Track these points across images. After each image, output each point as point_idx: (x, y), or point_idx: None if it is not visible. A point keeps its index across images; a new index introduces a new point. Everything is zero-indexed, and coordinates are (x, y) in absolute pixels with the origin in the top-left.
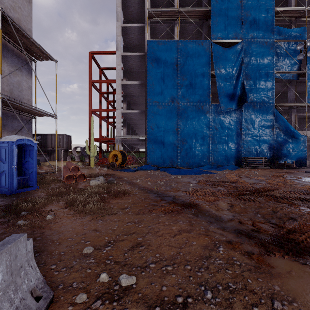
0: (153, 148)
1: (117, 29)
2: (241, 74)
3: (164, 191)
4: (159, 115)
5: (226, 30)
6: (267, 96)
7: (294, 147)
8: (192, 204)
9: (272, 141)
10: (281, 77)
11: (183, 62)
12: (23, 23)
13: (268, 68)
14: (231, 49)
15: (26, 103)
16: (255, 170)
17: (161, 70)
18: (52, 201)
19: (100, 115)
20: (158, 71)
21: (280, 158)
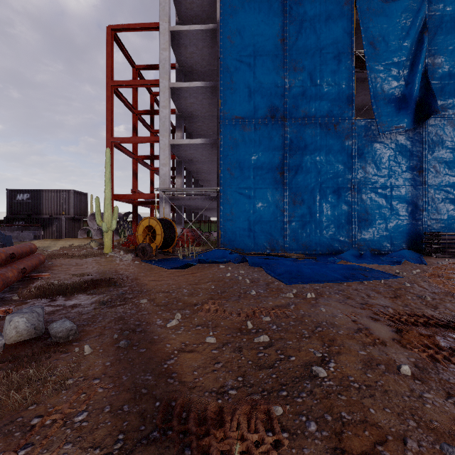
0: (232, 214)
1: None
2: (424, 53)
3: None
4: (244, 145)
5: None
6: None
7: None
8: None
9: None
10: None
11: (295, 34)
12: None
13: None
14: (400, 1)
15: None
16: None
17: (249, 51)
18: None
19: (135, 153)
20: (243, 53)
21: None
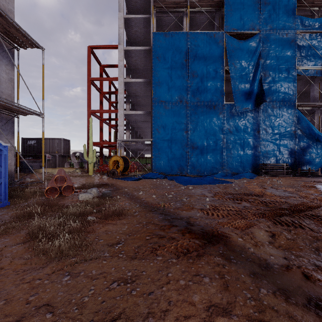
0: (159, 154)
1: (119, 21)
2: (259, 70)
3: (173, 210)
4: (166, 116)
5: (242, 21)
6: (288, 94)
7: (318, 153)
8: (216, 234)
9: (294, 146)
10: (303, 73)
11: (193, 57)
12: (2, 1)
13: (289, 63)
14: (248, 42)
15: None
16: (277, 179)
17: (168, 65)
18: (12, 229)
19: (101, 117)
20: (165, 67)
21: (302, 164)
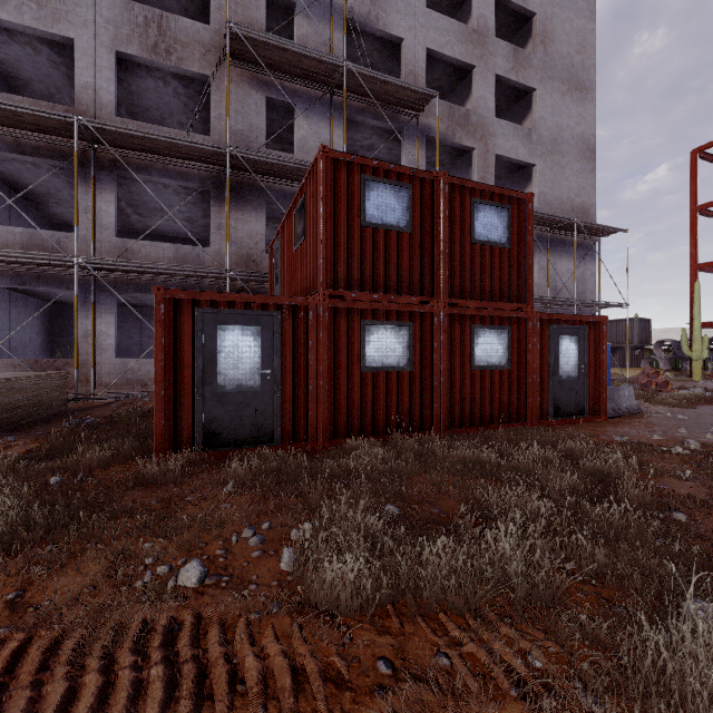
0: None
1: None
2: None
3: None
4: None
5: None
6: None
7: None
8: None
9: None
10: None
11: None
12: (586, 202)
13: None
14: None
15: (594, 301)
16: None
17: None
18: None
19: None
20: None
21: None
